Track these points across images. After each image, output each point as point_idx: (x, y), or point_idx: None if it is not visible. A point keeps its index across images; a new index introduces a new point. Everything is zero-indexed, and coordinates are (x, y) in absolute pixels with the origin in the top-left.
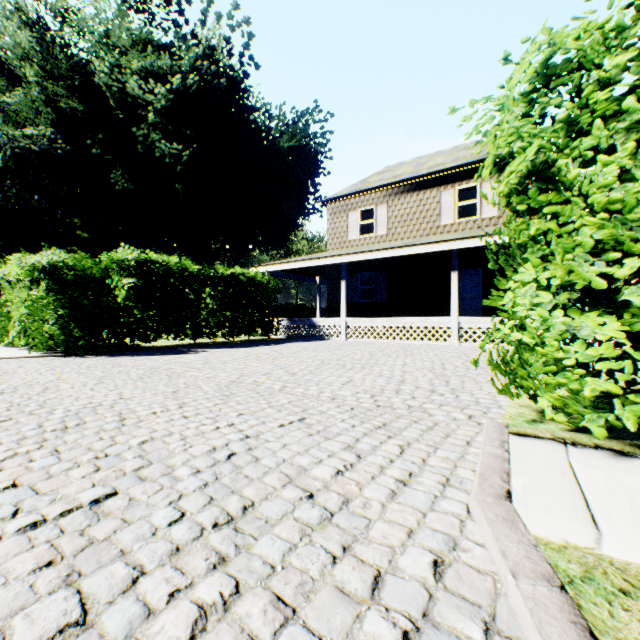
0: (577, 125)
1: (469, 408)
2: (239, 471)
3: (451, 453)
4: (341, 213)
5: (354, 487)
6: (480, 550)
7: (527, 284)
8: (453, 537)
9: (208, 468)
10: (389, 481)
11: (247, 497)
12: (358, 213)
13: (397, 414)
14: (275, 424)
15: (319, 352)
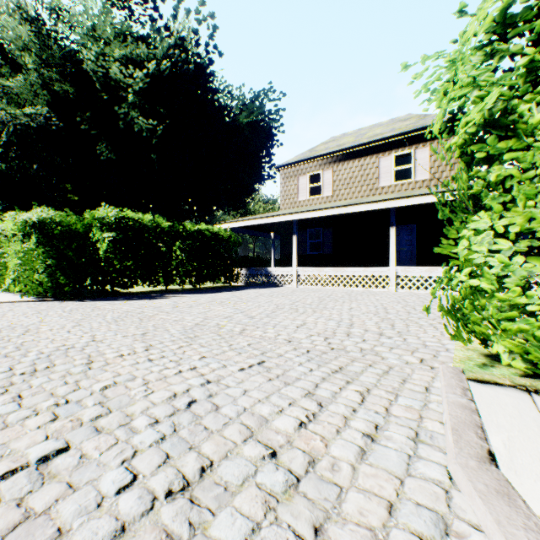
0: (537, 72)
1: (419, 351)
2: (198, 422)
3: (413, 401)
4: (292, 177)
5: (319, 443)
6: (478, 536)
7: (476, 233)
8: (441, 515)
9: (167, 418)
10: (356, 436)
11: (205, 455)
12: (307, 177)
13: (351, 357)
14: (235, 368)
15: (274, 297)
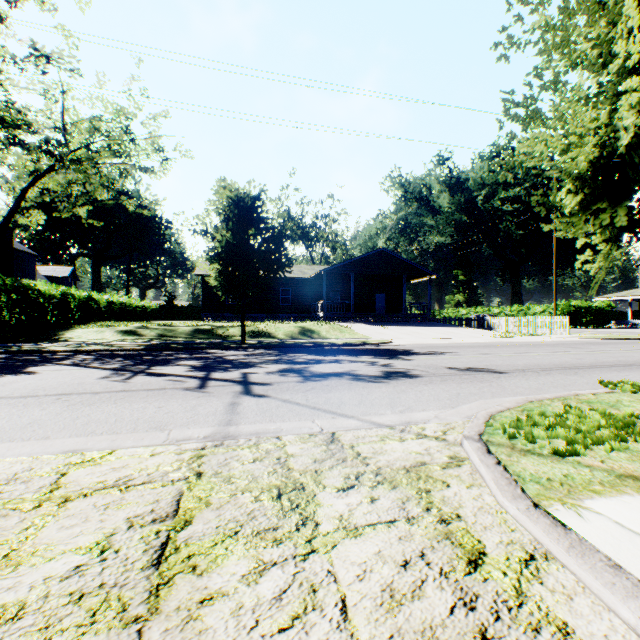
0: None
1: None
2: None
3: None
4: None
5: None
6: None
7: None
8: None
9: None
10: None
11: None
12: None
13: None
14: None
15: None
